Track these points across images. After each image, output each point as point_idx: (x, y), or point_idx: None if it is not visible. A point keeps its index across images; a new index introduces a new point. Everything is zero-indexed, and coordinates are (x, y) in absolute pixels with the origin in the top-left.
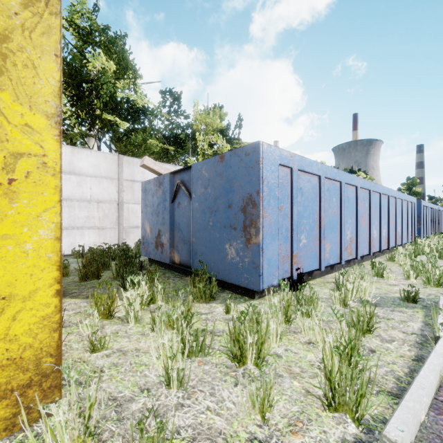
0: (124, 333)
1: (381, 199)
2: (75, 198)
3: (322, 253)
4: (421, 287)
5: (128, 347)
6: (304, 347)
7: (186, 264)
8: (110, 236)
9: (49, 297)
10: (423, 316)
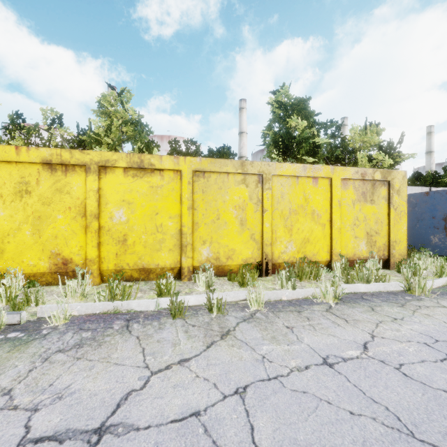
0: None
1: None
2: None
3: None
4: None
5: None
6: None
7: None
8: None
9: (405, 242)
10: None
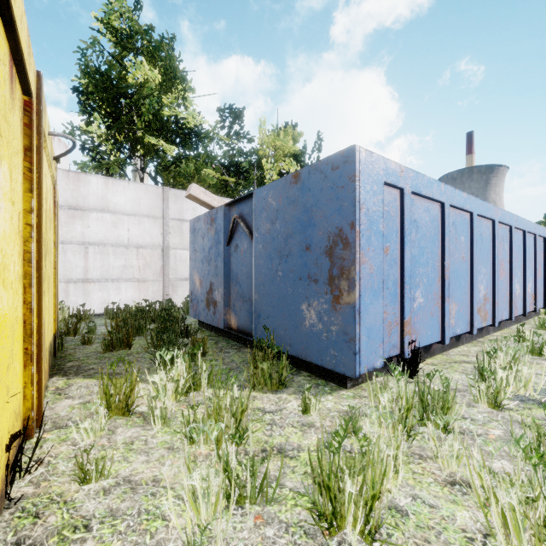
0: (143, 444)
1: (525, 239)
2: (109, 242)
3: (447, 318)
4: None
5: (142, 475)
6: (446, 494)
7: (246, 331)
8: (153, 290)
9: None
10: None
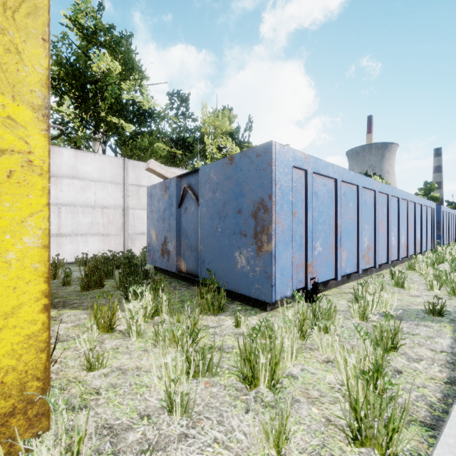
0: (125, 349)
1: (399, 204)
2: (79, 203)
3: (339, 262)
4: (446, 299)
5: (128, 365)
6: (323, 367)
7: (193, 273)
8: (115, 243)
9: (35, 313)
10: (452, 331)
